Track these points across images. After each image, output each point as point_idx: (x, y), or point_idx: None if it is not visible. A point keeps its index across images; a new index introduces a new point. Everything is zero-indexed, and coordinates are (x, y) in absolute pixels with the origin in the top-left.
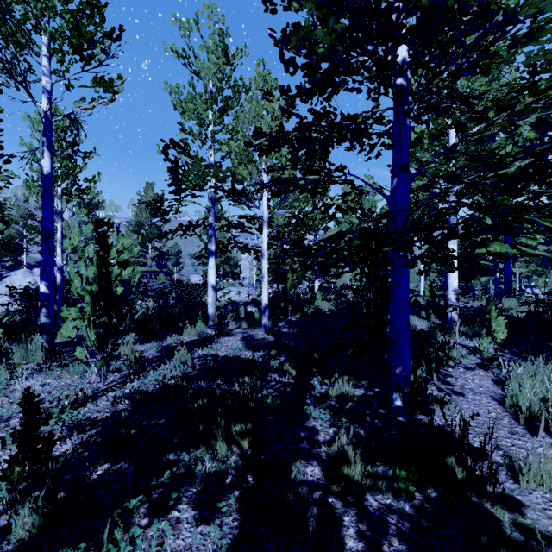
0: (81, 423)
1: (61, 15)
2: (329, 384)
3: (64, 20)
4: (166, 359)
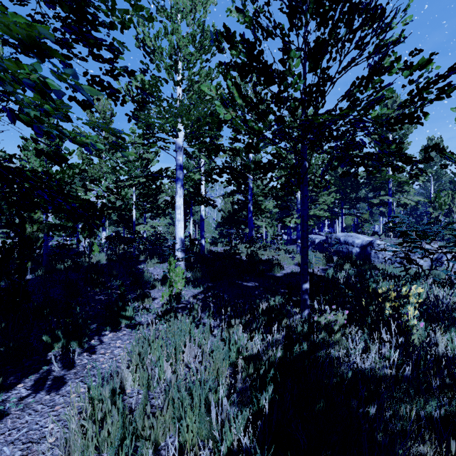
0: None
1: None
2: None
3: None
4: None
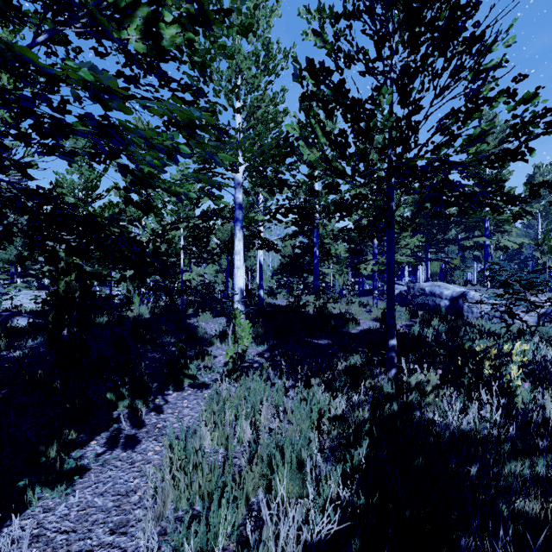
0: None
1: None
2: None
3: None
4: None
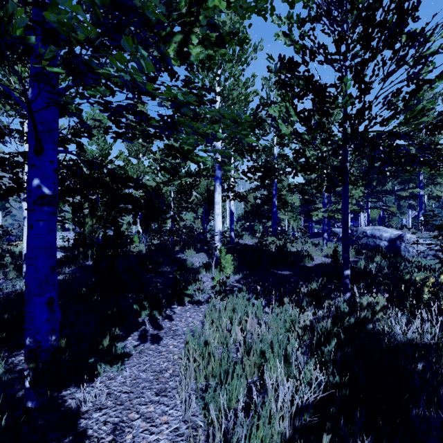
0: None
1: None
2: None
3: None
4: None
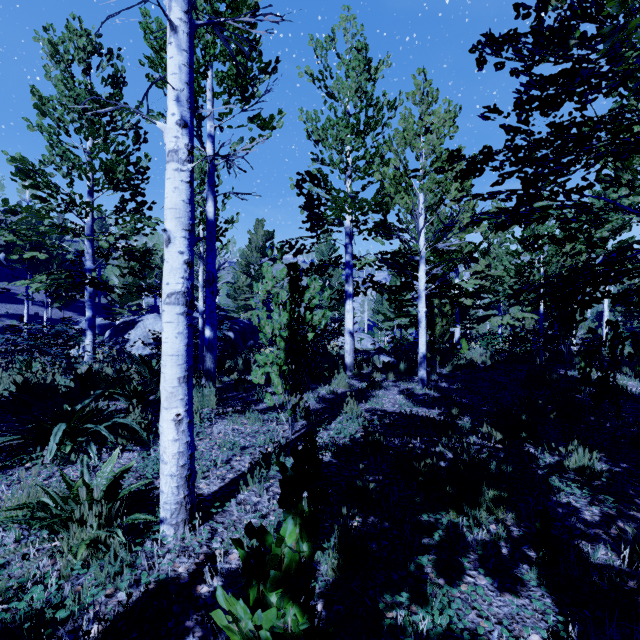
0: None
1: (230, 57)
2: (564, 453)
3: (230, 62)
4: (335, 411)
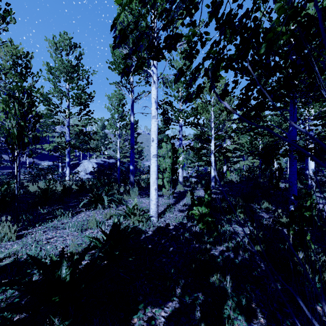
0: (180, 210)
1: None
2: (261, 203)
3: None
4: (183, 196)
